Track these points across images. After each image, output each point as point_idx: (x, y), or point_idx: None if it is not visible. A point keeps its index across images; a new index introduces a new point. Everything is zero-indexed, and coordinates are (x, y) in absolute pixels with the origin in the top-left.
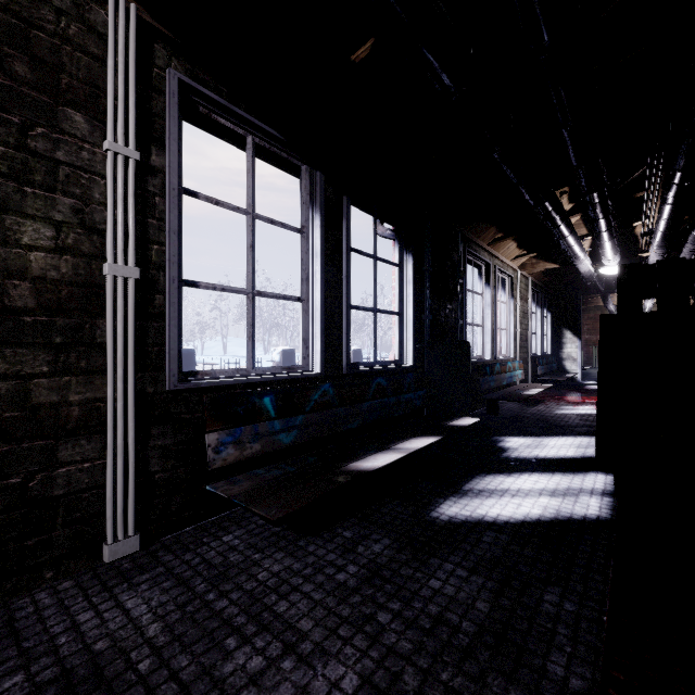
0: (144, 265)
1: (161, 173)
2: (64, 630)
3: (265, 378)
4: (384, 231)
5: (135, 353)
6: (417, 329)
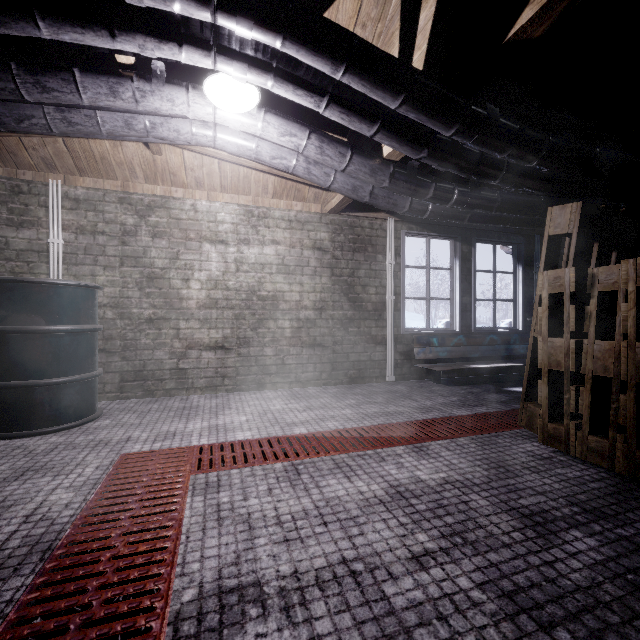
0: (395, 294)
1: (399, 264)
2: (384, 387)
3: (433, 332)
4: (507, 250)
5: (393, 322)
6: (527, 309)
